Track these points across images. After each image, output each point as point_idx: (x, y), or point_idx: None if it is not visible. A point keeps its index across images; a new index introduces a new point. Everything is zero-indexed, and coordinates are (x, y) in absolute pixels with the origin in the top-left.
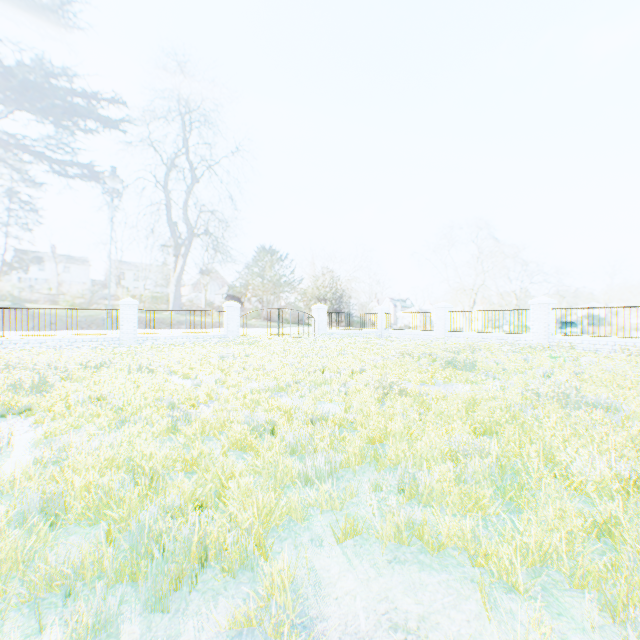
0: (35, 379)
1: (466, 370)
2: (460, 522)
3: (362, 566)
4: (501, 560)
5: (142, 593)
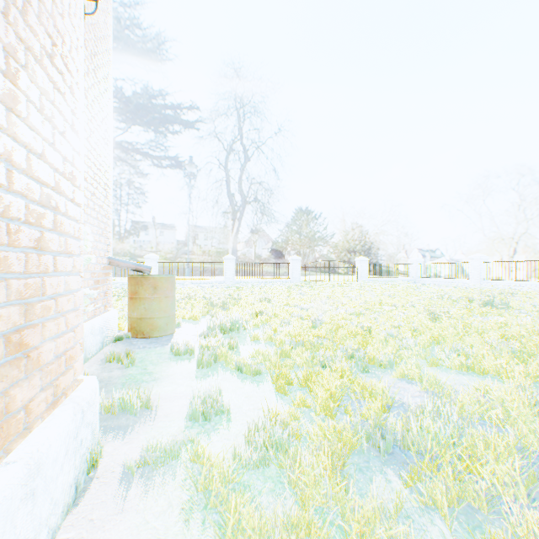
0: (220, 301)
1: (500, 308)
2: (492, 362)
3: (443, 373)
4: (513, 374)
5: (359, 365)
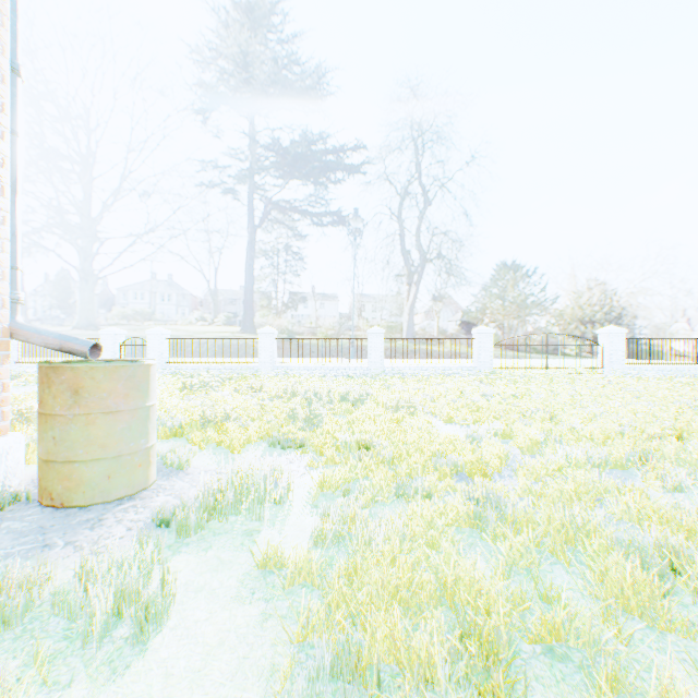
0: (306, 410)
1: None
2: None
3: None
4: None
5: None
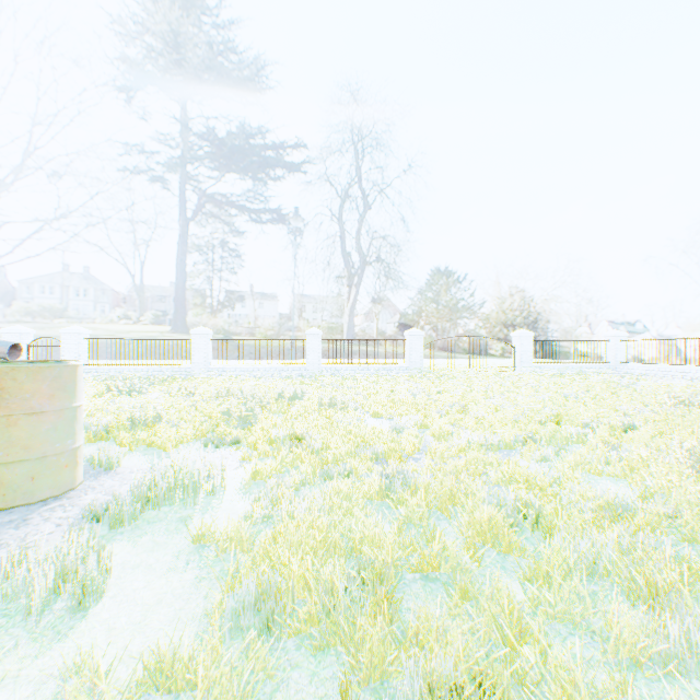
0: (242, 409)
1: None
2: None
3: None
4: None
5: None
